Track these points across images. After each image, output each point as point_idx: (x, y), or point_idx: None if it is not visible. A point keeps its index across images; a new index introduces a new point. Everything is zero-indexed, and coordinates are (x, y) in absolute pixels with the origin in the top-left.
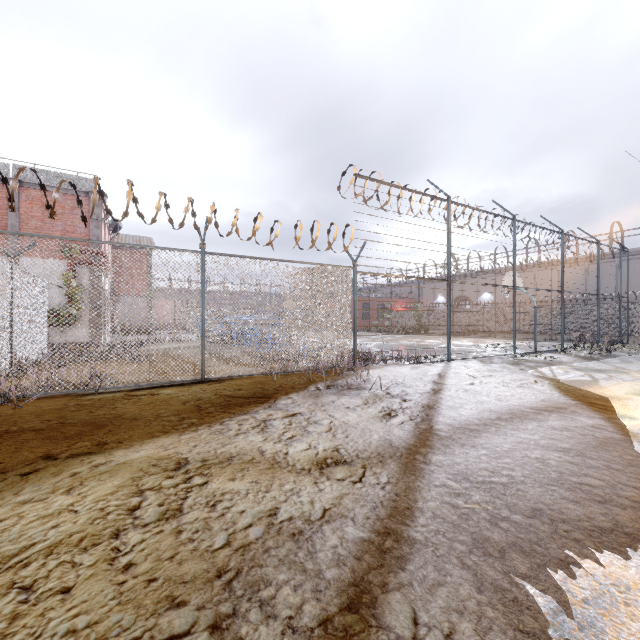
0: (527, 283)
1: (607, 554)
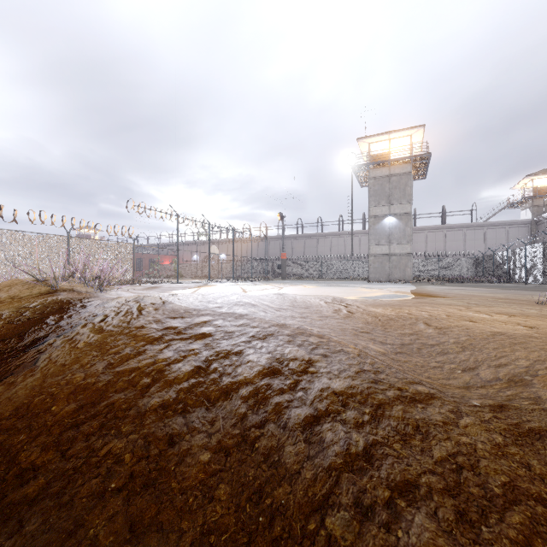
0: (243, 249)
1: (172, 291)
